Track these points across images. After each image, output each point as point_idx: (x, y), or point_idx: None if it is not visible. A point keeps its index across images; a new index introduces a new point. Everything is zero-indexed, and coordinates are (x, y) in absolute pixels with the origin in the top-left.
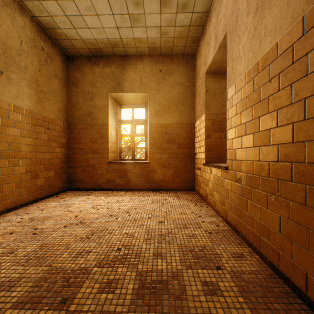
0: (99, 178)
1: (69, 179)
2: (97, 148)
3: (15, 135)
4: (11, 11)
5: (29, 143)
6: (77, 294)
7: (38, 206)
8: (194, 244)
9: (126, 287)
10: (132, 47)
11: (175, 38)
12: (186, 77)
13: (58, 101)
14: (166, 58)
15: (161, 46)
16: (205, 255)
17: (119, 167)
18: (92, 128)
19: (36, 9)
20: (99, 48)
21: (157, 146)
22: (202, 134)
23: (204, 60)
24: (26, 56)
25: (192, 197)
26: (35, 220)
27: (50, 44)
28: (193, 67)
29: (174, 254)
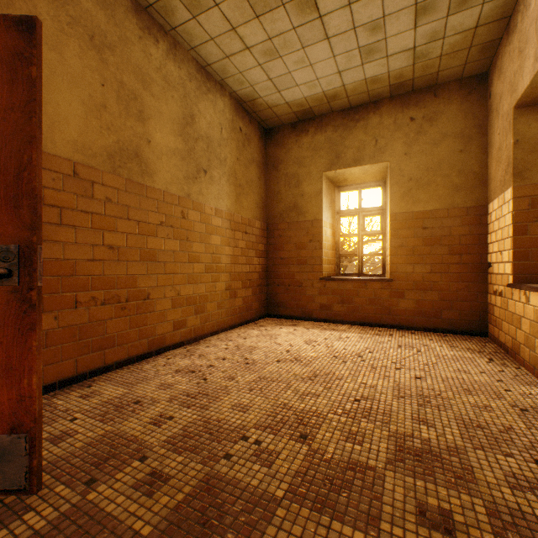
0: (308, 302)
1: (268, 302)
2: (305, 257)
3: (216, 244)
4: (213, 96)
5: (228, 254)
6: (315, 434)
7: (238, 333)
8: (486, 419)
9: (376, 444)
10: (360, 93)
11: (443, 57)
12: (466, 120)
13: (255, 194)
14: (422, 95)
15: (414, 77)
16: (512, 439)
17: (339, 286)
18: (298, 228)
19: (236, 83)
20: (309, 108)
21: (406, 252)
22: (505, 226)
23: (510, 83)
24: (226, 145)
25: (481, 348)
26: (241, 348)
27: (248, 121)
28: (482, 98)
29: (448, 425)
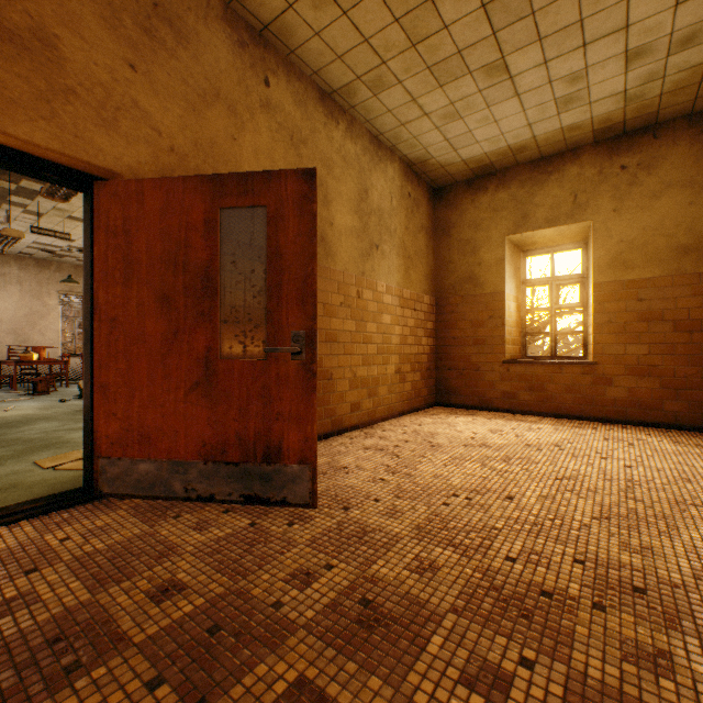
0: (487, 389)
1: (437, 388)
2: (483, 336)
3: (387, 323)
4: (383, 165)
5: (397, 334)
6: (520, 498)
7: (410, 420)
8: (702, 500)
9: (581, 508)
10: (554, 142)
11: (663, 95)
12: (698, 165)
13: (423, 265)
14: (637, 137)
15: (625, 119)
16: None
17: (526, 370)
18: (474, 303)
19: (408, 147)
20: (489, 163)
21: (614, 329)
22: None
23: None
24: (395, 215)
25: None
26: (420, 433)
27: (416, 184)
28: None
29: (658, 502)
